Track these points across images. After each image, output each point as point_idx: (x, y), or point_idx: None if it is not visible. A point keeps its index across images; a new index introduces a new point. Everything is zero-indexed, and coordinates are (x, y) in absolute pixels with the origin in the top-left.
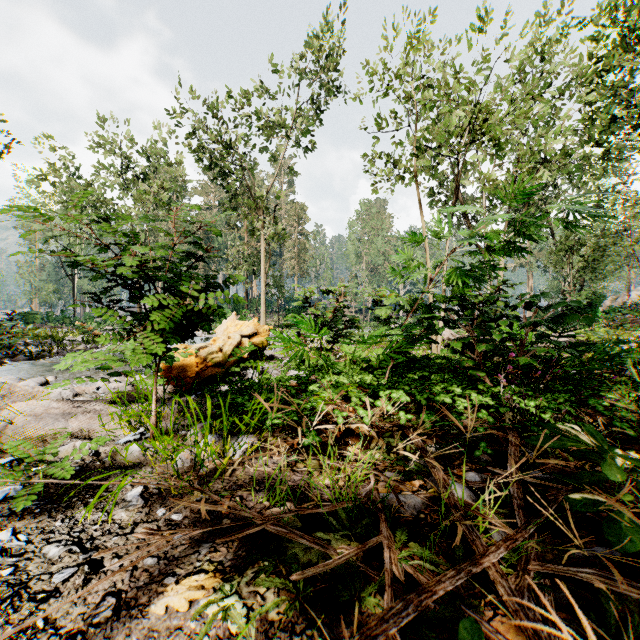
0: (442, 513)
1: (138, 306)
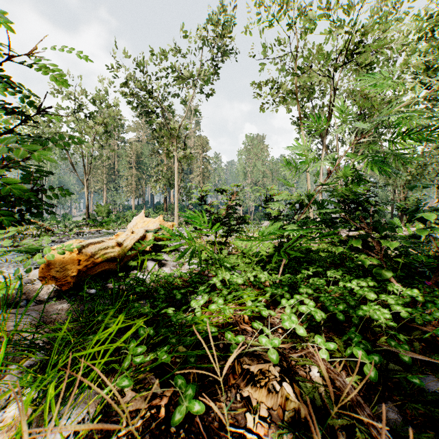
0: None
1: (86, 209)
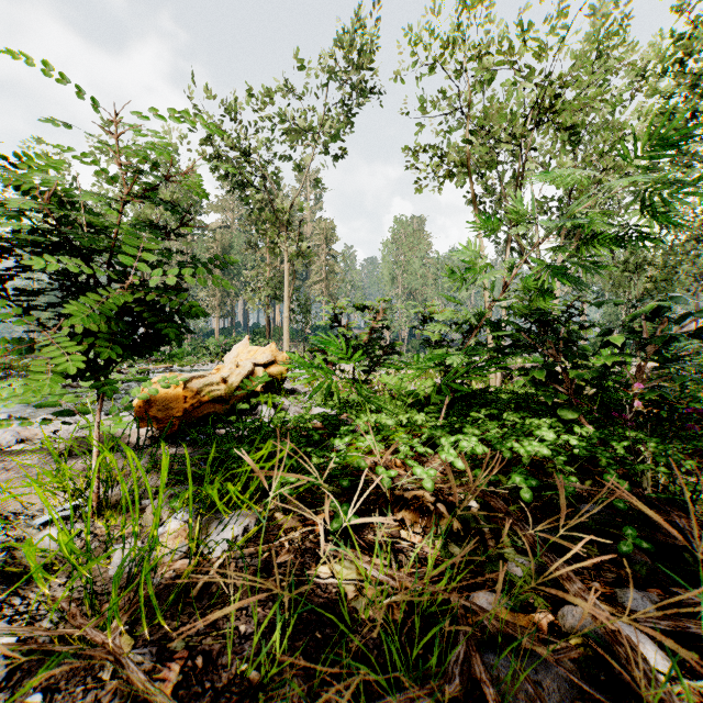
0: None
1: None
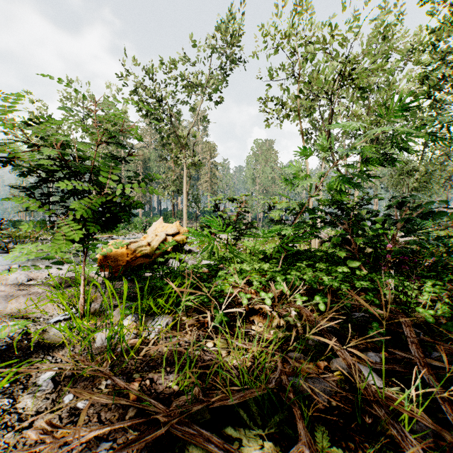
0: (358, 405)
1: None
